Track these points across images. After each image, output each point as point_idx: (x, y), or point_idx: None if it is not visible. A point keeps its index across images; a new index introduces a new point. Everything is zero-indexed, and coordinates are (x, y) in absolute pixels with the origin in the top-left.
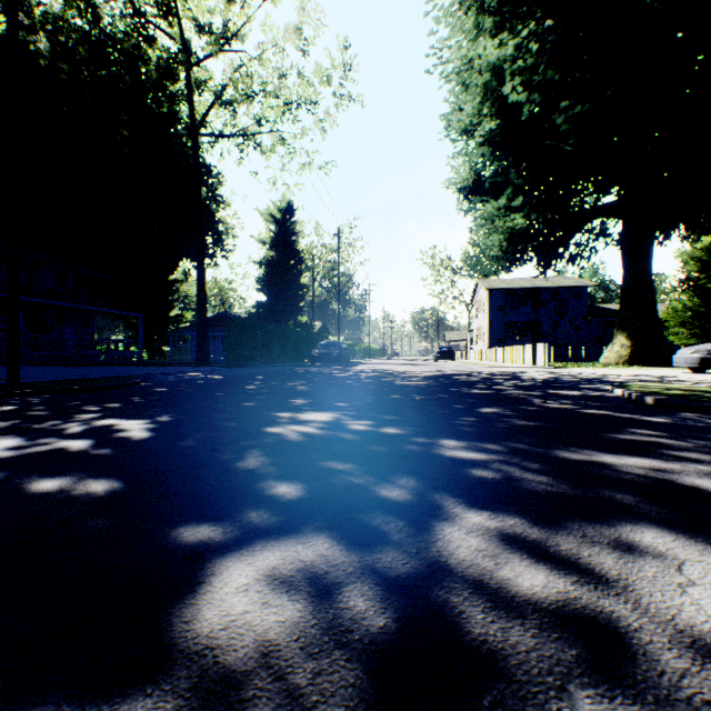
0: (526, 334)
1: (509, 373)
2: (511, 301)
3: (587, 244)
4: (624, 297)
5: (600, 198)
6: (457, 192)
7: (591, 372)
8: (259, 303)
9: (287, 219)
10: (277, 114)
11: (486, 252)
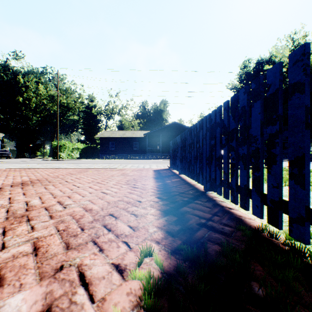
0: None
1: None
2: None
3: None
4: None
5: None
6: None
7: None
8: None
9: None
10: None
11: None
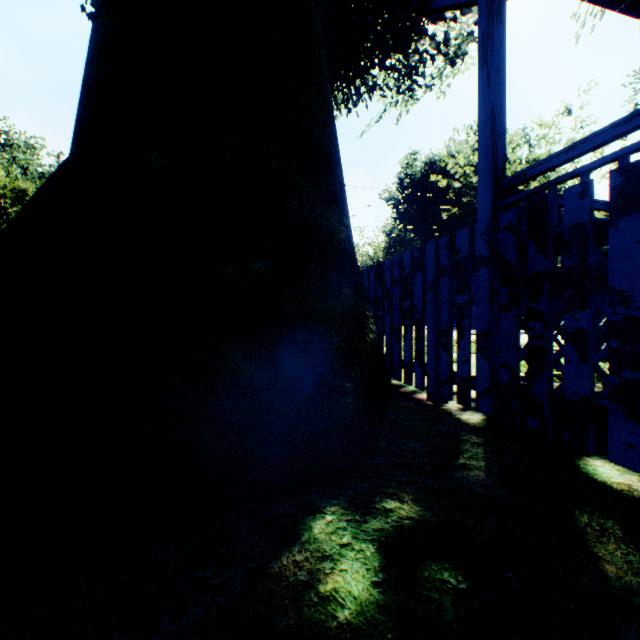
0: None
1: None
2: None
3: None
4: None
5: None
6: None
7: None
8: None
9: None
10: None
11: None
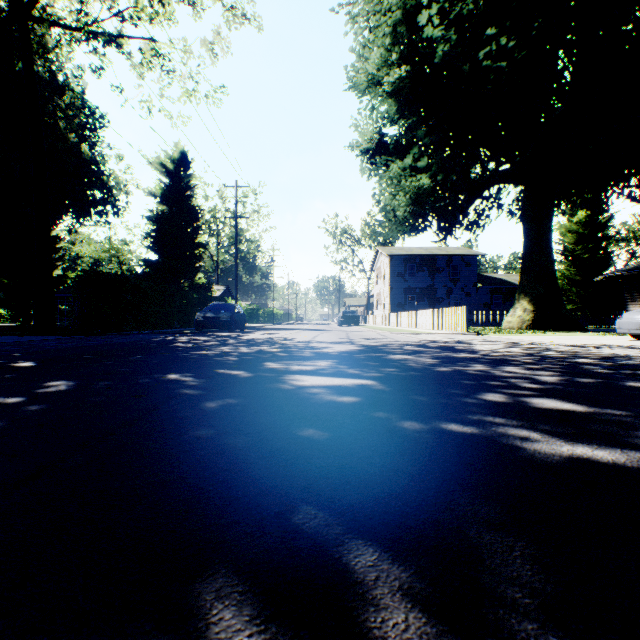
0: (423, 300)
1: (452, 345)
2: (410, 268)
3: (483, 212)
4: (526, 261)
5: (502, 162)
6: (360, 155)
7: (537, 341)
8: (147, 262)
9: (181, 171)
10: (141, 3)
11: (389, 216)
